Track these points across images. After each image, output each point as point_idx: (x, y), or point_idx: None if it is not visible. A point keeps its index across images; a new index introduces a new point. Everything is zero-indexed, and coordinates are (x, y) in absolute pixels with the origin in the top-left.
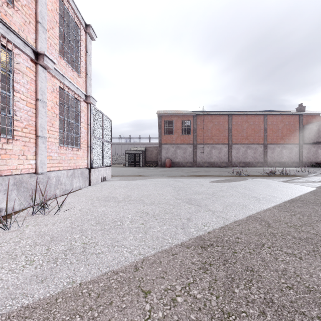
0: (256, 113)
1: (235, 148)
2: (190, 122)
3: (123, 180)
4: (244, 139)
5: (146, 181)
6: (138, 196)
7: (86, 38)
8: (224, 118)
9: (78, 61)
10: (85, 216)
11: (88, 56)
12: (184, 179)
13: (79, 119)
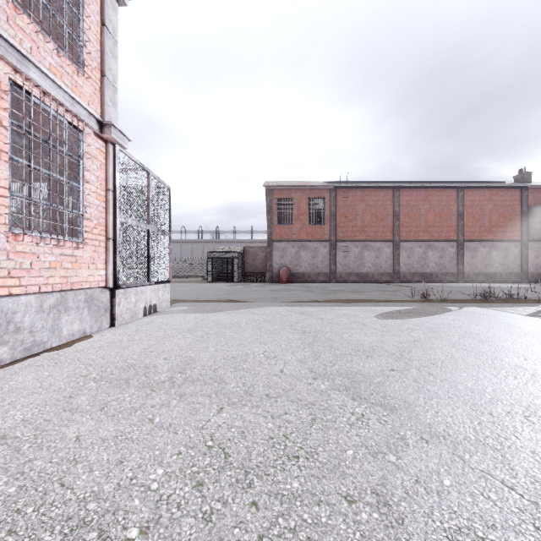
0: (443, 185)
1: (405, 248)
2: (325, 202)
3: (193, 311)
4: (421, 232)
5: (240, 314)
6: (212, 365)
7: None
8: (386, 194)
9: (77, 37)
10: None
11: (108, 35)
12: (320, 310)
13: (83, 174)
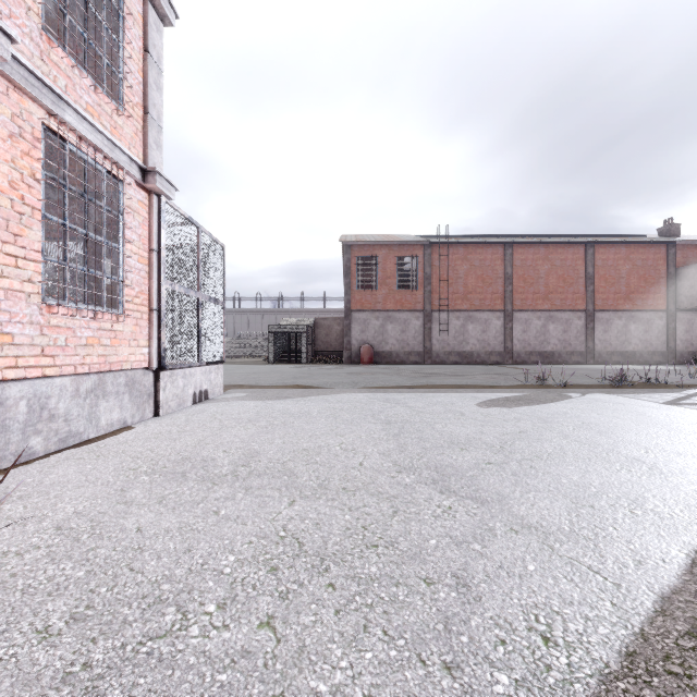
0: (568, 240)
1: (520, 320)
2: (418, 261)
3: (253, 398)
4: (540, 300)
5: (311, 402)
6: (280, 458)
7: (144, 13)
8: (496, 252)
9: (117, 69)
10: (52, 567)
11: (152, 64)
12: (410, 397)
13: (123, 232)
